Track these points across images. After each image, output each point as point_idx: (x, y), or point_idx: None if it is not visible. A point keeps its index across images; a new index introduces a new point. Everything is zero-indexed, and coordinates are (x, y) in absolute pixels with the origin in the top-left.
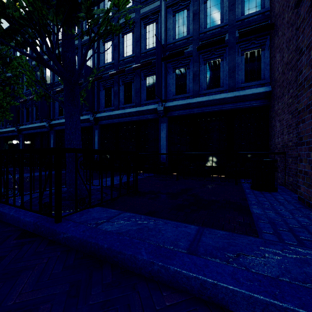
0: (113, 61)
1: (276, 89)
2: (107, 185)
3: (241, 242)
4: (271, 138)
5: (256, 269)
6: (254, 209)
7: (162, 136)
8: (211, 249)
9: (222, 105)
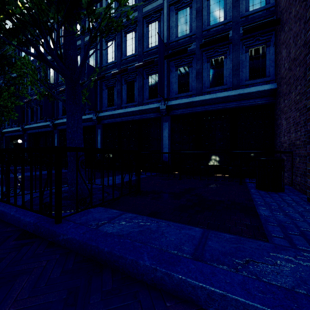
0: (115, 60)
1: (282, 87)
2: (109, 184)
3: (250, 247)
4: (276, 136)
5: (268, 278)
6: (261, 211)
7: (164, 135)
8: (217, 254)
9: (225, 103)
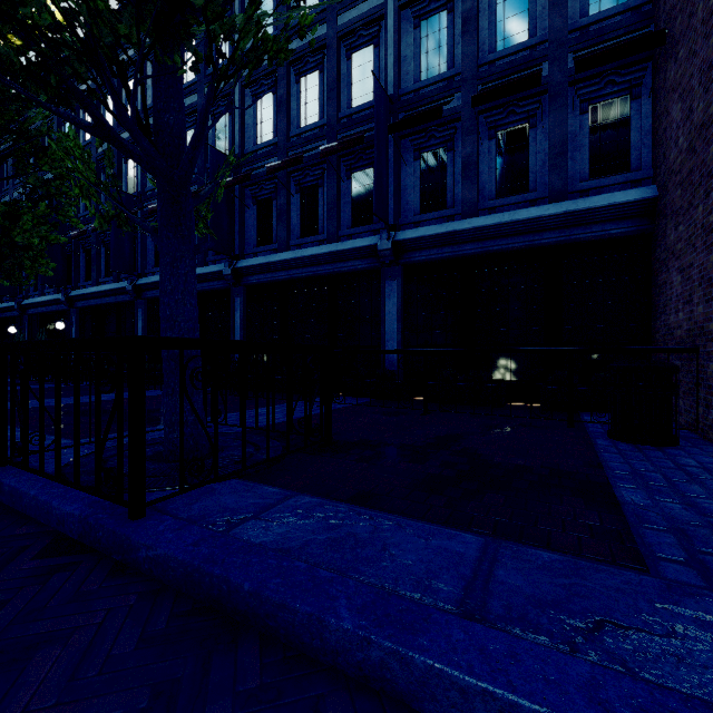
0: (275, 139)
1: (672, 193)
2: (260, 425)
3: (603, 586)
4: (657, 312)
5: (657, 672)
6: (626, 493)
7: (388, 310)
8: (522, 604)
9: (533, 234)
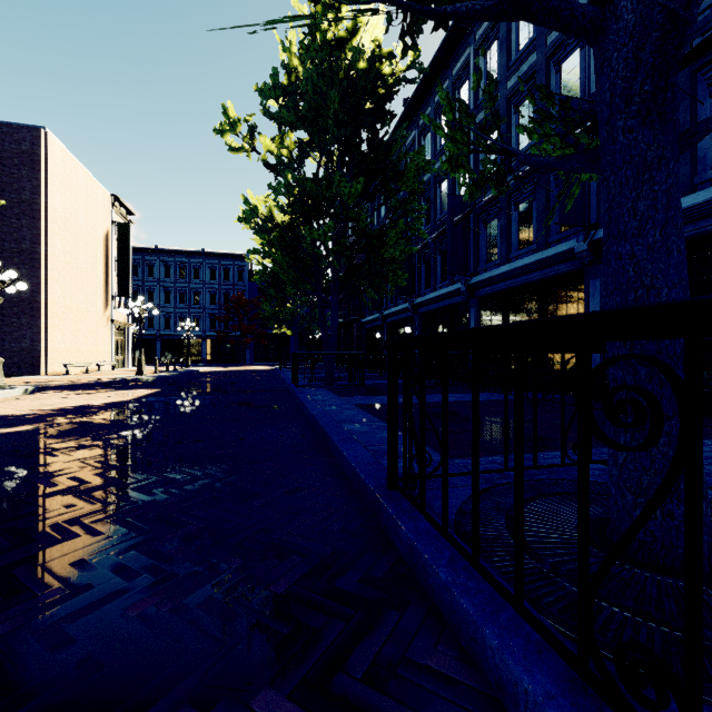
0: None
1: None
2: None
3: None
4: None
5: None
6: None
7: None
8: None
9: None
